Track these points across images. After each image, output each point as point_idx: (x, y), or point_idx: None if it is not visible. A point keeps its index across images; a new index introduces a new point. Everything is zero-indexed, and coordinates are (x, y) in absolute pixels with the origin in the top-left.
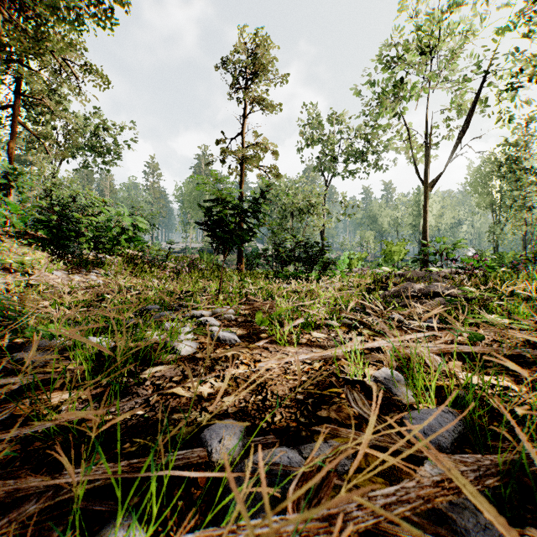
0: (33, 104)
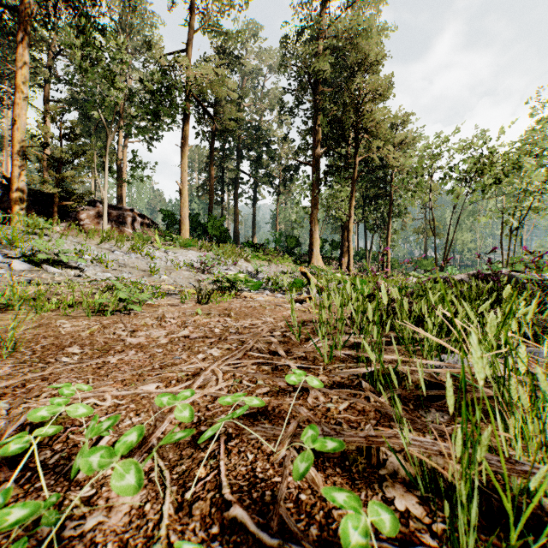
0: None
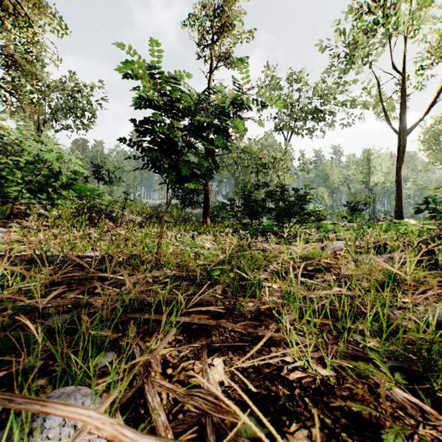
0: (12, 66)
